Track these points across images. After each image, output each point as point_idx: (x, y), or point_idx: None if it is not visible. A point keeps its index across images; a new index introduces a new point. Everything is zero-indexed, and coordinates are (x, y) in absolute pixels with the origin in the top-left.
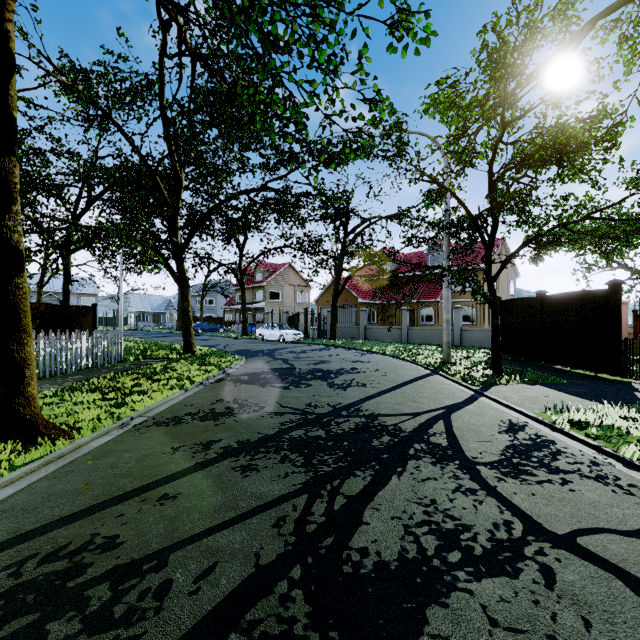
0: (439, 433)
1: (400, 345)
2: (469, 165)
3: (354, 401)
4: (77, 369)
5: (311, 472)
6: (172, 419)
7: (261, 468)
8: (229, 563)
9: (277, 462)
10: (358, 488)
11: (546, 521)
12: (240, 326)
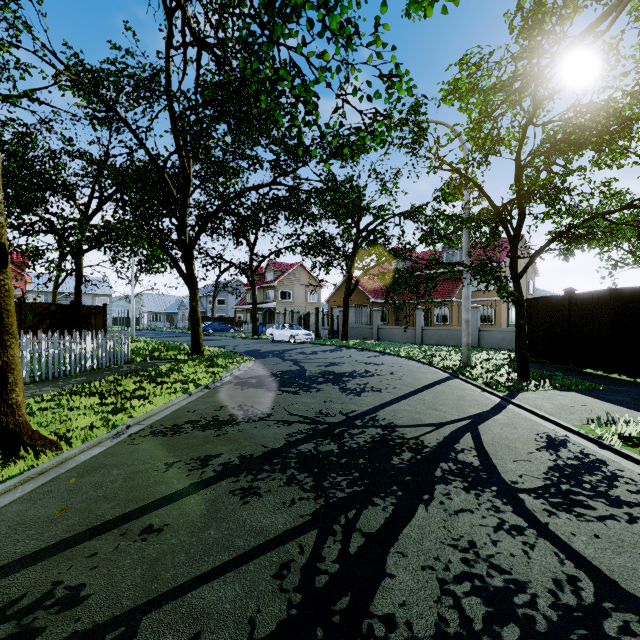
0: (468, 449)
1: (414, 346)
2: (494, 152)
3: (369, 408)
4: (81, 370)
5: (322, 499)
6: (171, 428)
7: (264, 492)
8: (215, 635)
9: (282, 484)
10: (378, 522)
11: (622, 578)
12: (251, 326)
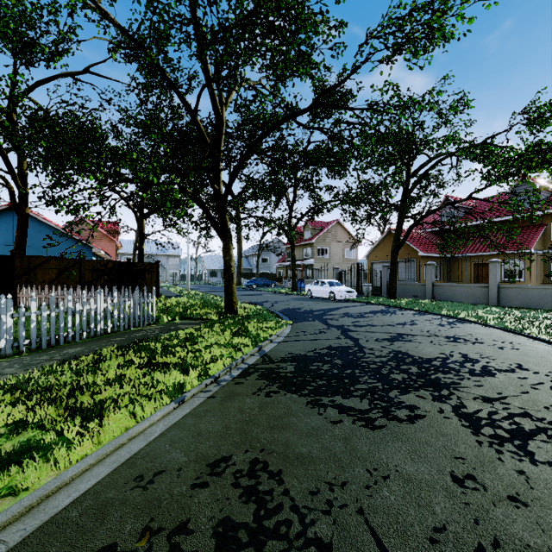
0: None
1: (495, 309)
2: None
3: None
4: (90, 335)
5: None
6: None
7: None
8: None
9: None
10: None
11: None
12: (290, 282)
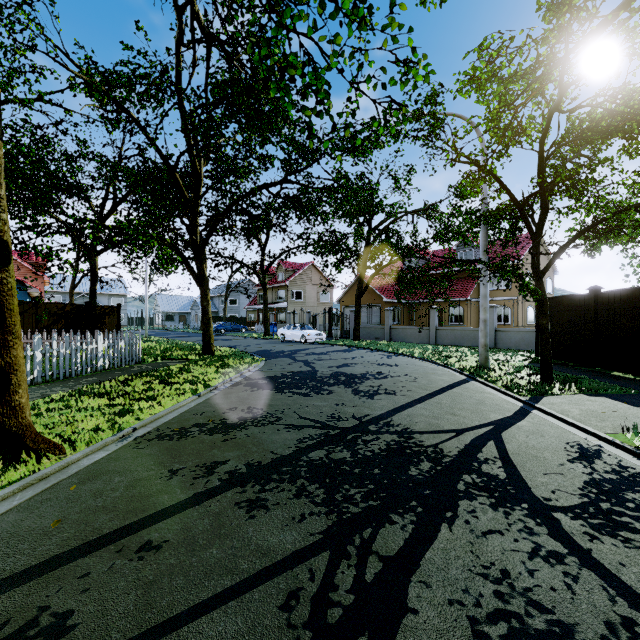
0: (492, 459)
1: (428, 347)
2: (515, 142)
3: (383, 413)
4: (93, 370)
5: (334, 514)
6: (177, 431)
7: (271, 505)
8: None
9: (292, 496)
10: (397, 544)
11: None
12: (262, 326)
